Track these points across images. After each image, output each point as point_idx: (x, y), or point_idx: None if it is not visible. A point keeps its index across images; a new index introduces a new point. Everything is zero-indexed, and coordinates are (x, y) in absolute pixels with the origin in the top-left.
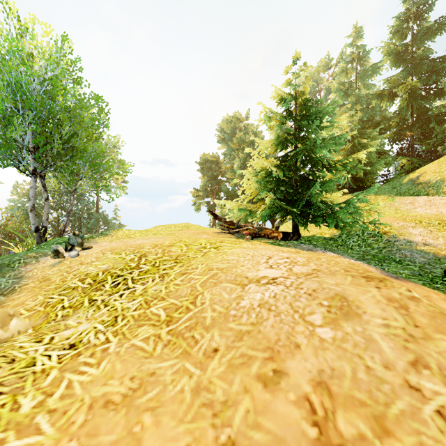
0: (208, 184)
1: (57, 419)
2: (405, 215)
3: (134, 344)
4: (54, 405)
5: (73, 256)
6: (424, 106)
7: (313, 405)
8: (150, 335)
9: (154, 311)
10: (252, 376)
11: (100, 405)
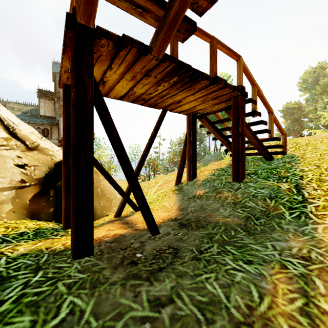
0: (290, 125)
1: None
2: None
3: None
4: None
5: None
6: None
7: None
8: None
9: None
10: None
11: None
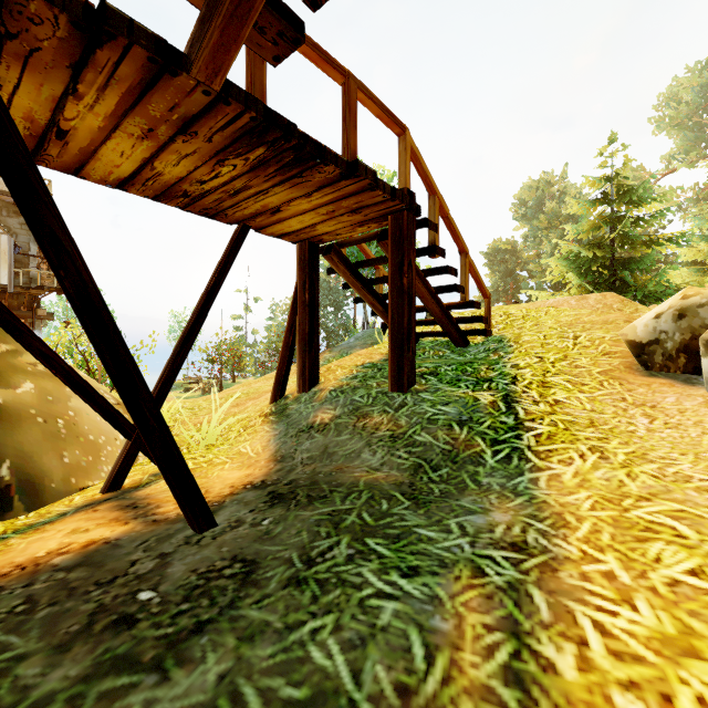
0: (499, 282)
1: None
2: None
3: None
4: None
5: None
6: None
7: None
8: None
9: None
10: None
11: None
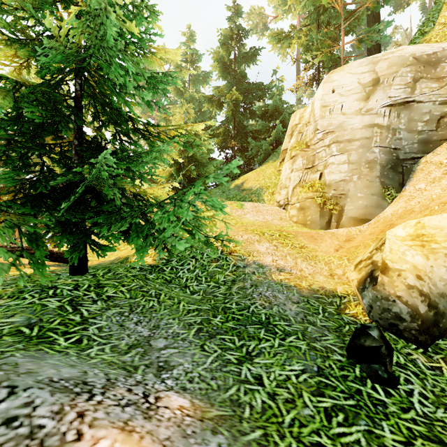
0: None
1: None
2: (240, 222)
3: None
4: None
5: None
6: (242, 123)
7: None
8: None
9: None
10: None
11: None
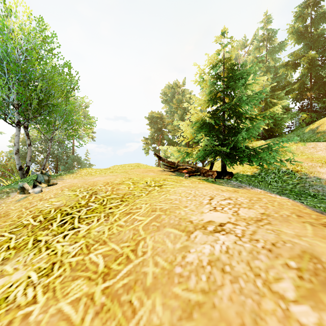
0: (154, 134)
1: None
2: (310, 157)
3: (60, 309)
4: None
5: (36, 192)
6: (320, 73)
7: None
8: (82, 295)
9: (93, 259)
10: None
11: None
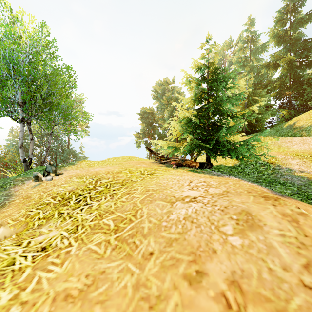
0: (145, 128)
1: (27, 310)
2: (286, 150)
3: (89, 248)
4: (26, 297)
5: (48, 180)
6: (298, 74)
7: (229, 300)
8: (102, 241)
9: (105, 222)
10: (180, 275)
11: (61, 298)
